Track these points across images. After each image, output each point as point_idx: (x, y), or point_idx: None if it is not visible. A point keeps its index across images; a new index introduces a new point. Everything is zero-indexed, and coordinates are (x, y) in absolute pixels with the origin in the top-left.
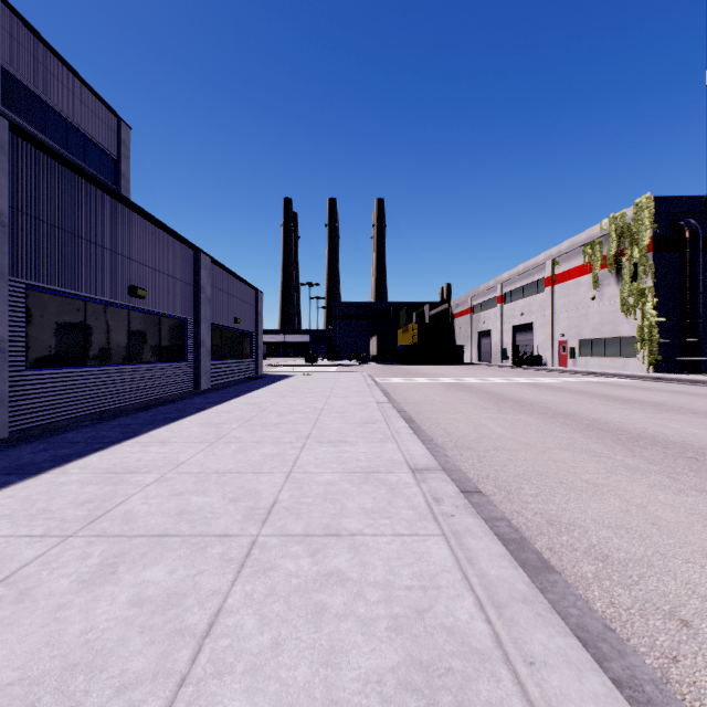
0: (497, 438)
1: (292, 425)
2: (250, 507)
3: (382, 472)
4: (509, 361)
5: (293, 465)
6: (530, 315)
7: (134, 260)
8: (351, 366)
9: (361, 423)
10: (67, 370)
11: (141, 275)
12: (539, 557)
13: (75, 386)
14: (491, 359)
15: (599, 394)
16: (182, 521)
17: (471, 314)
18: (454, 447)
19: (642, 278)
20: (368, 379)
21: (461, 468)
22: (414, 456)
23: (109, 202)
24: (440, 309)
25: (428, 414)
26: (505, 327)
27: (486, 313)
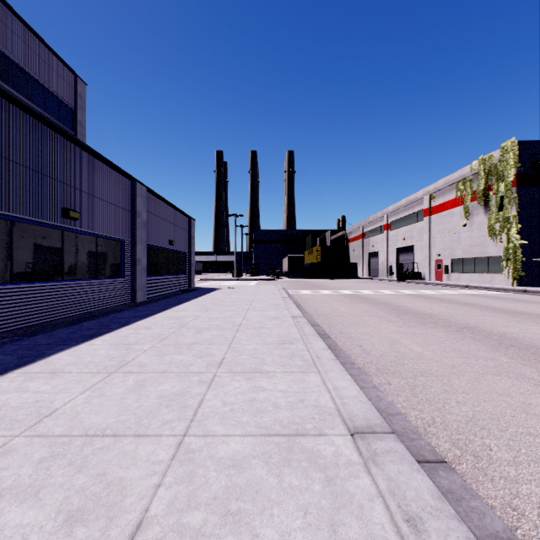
0: (418, 357)
1: (206, 346)
2: None
3: (310, 433)
4: (394, 276)
5: (192, 418)
6: (411, 239)
7: (67, 184)
8: (268, 280)
9: (278, 343)
10: None
11: (76, 199)
12: None
13: None
14: (378, 274)
15: (484, 306)
16: None
17: (362, 239)
18: (378, 372)
19: (507, 208)
20: (282, 292)
21: (396, 407)
22: (347, 401)
23: (39, 128)
24: (338, 235)
25: (340, 328)
26: (390, 249)
27: (375, 238)
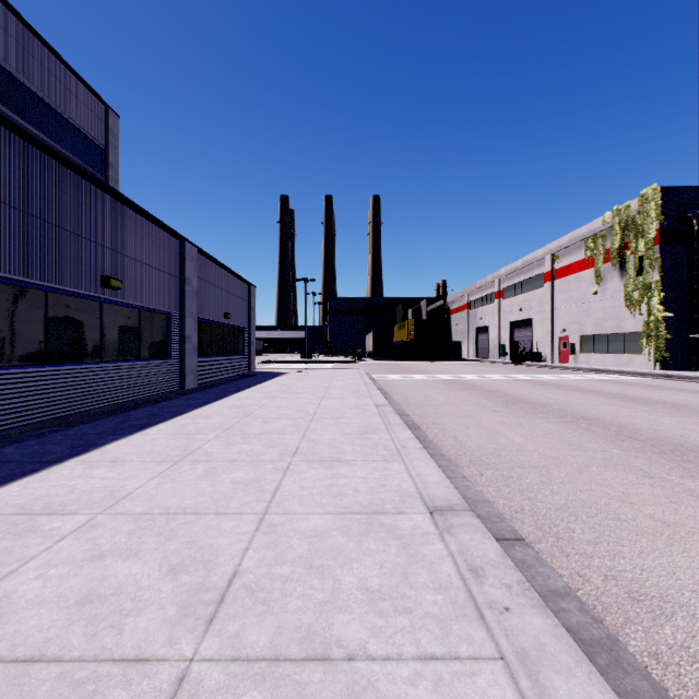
0: (518, 449)
1: (277, 436)
2: (194, 586)
3: (389, 512)
4: (507, 358)
5: (270, 500)
6: (529, 311)
7: (107, 247)
8: (347, 362)
9: (359, 433)
10: (22, 370)
11: (116, 264)
12: (655, 687)
13: (32, 387)
14: (488, 355)
15: (612, 394)
16: (79, 622)
17: (467, 310)
18: (471, 464)
19: (648, 272)
20: (365, 377)
21: (485, 496)
22: (429, 485)
23: (76, 181)
24: (436, 305)
25: (432, 418)
26: (503, 323)
27: (483, 308)
